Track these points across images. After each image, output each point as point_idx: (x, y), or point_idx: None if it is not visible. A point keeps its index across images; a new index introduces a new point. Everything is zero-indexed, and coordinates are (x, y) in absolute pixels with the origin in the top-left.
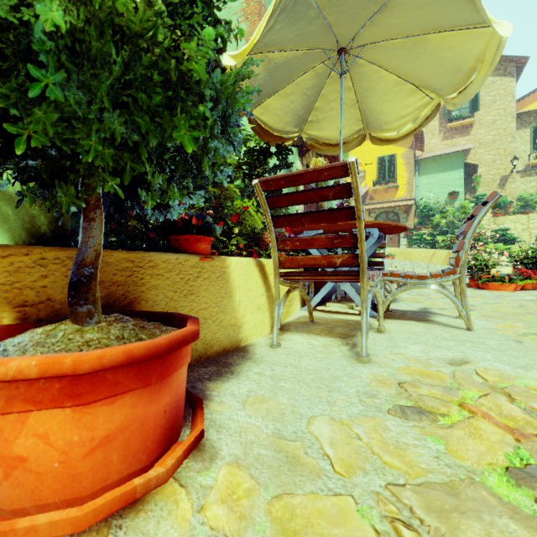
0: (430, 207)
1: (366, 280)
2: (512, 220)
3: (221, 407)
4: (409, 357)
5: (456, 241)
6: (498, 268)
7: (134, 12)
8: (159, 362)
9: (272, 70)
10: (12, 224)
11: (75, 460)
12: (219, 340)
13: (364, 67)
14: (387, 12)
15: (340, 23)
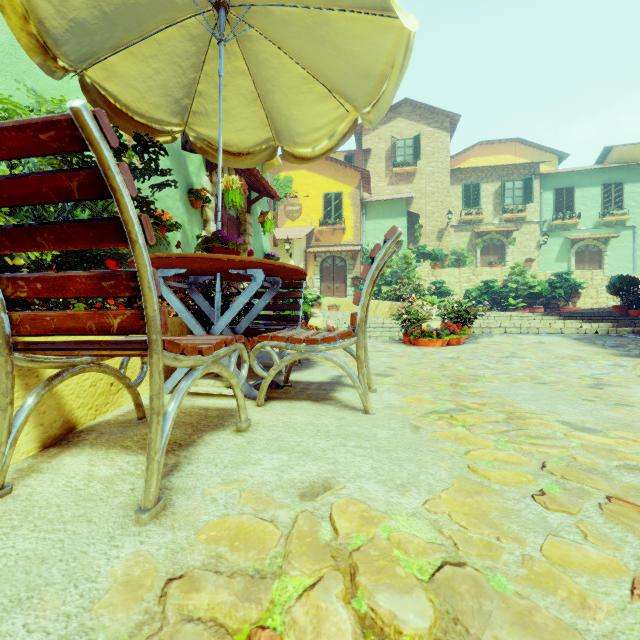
0: None
1: (157, 360)
2: (447, 273)
3: None
4: (248, 486)
5: (397, 292)
6: (429, 322)
7: None
8: None
9: None
10: None
11: None
12: None
13: (259, 43)
14: None
15: None
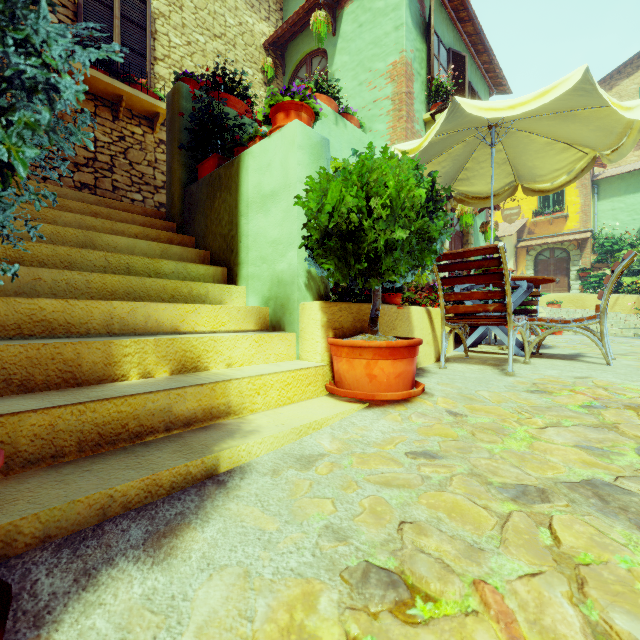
0: (614, 240)
1: (511, 321)
2: None
3: (426, 384)
4: (546, 375)
5: None
6: None
7: (415, 219)
8: (414, 349)
9: (428, 149)
10: (313, 291)
11: (391, 379)
12: None
13: (514, 134)
14: None
15: None
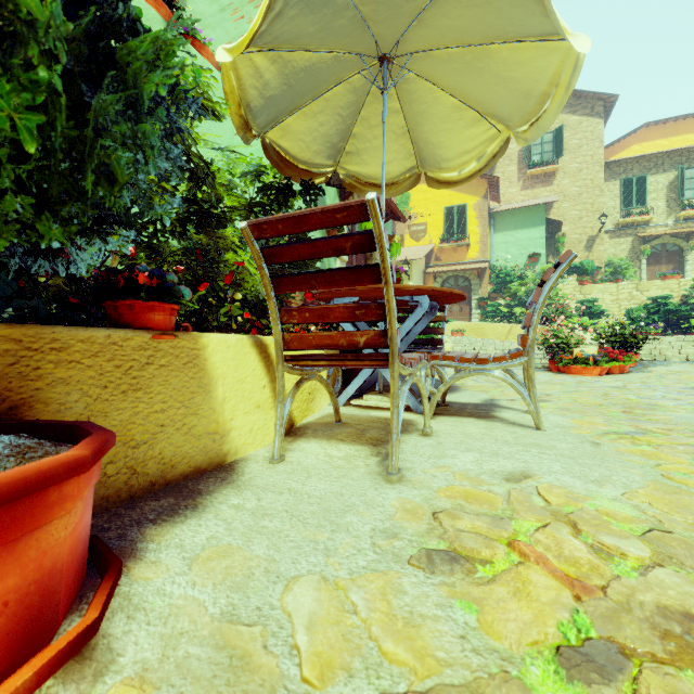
0: (506, 272)
1: (397, 367)
2: (600, 289)
3: (153, 571)
4: (456, 471)
5: None
6: (582, 347)
7: None
8: None
9: (290, 77)
10: None
11: None
12: (188, 456)
13: (414, 83)
14: (438, 8)
15: (378, 19)
